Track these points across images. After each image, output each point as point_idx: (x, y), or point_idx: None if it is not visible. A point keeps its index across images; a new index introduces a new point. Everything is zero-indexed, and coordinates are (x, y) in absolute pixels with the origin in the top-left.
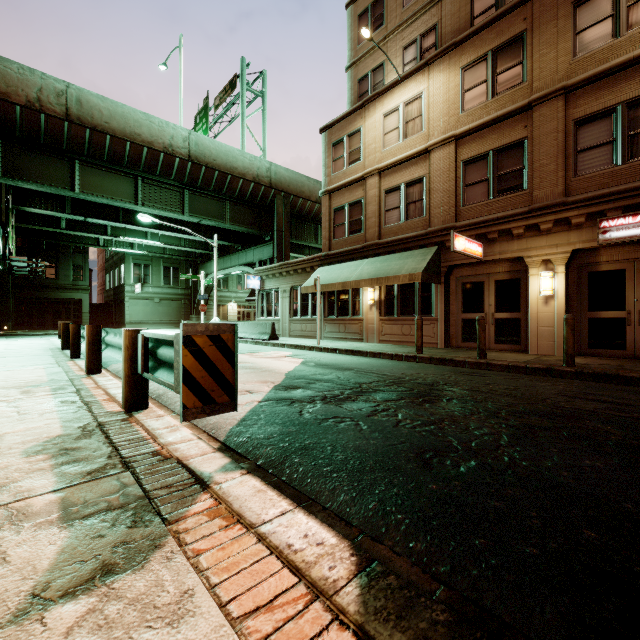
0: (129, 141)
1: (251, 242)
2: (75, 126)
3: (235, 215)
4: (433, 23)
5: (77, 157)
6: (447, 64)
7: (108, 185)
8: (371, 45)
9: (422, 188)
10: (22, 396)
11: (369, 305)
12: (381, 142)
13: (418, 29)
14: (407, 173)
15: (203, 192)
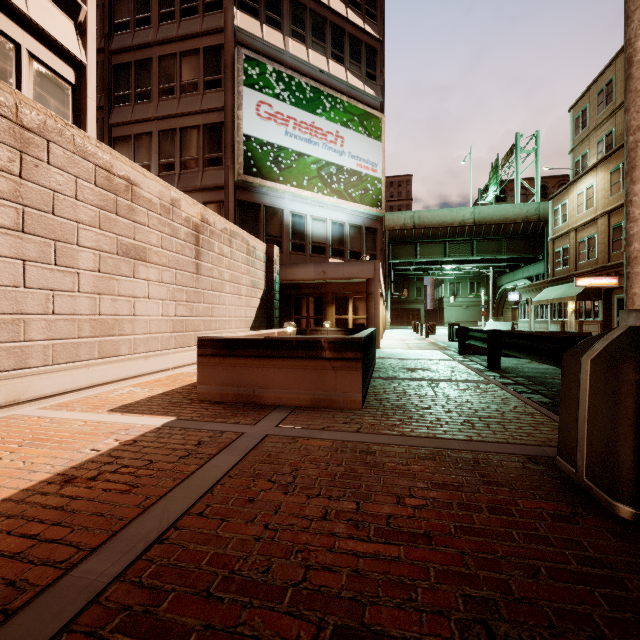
0: (440, 227)
1: (533, 259)
2: (417, 230)
3: (510, 247)
4: (611, 128)
5: (418, 241)
6: (604, 167)
7: (431, 251)
8: (580, 139)
9: (594, 241)
10: (409, 336)
11: (570, 312)
12: (576, 211)
13: (604, 131)
14: (588, 231)
15: (486, 238)
